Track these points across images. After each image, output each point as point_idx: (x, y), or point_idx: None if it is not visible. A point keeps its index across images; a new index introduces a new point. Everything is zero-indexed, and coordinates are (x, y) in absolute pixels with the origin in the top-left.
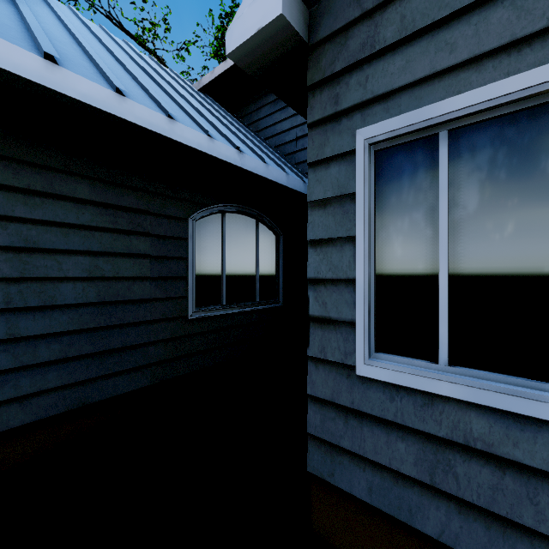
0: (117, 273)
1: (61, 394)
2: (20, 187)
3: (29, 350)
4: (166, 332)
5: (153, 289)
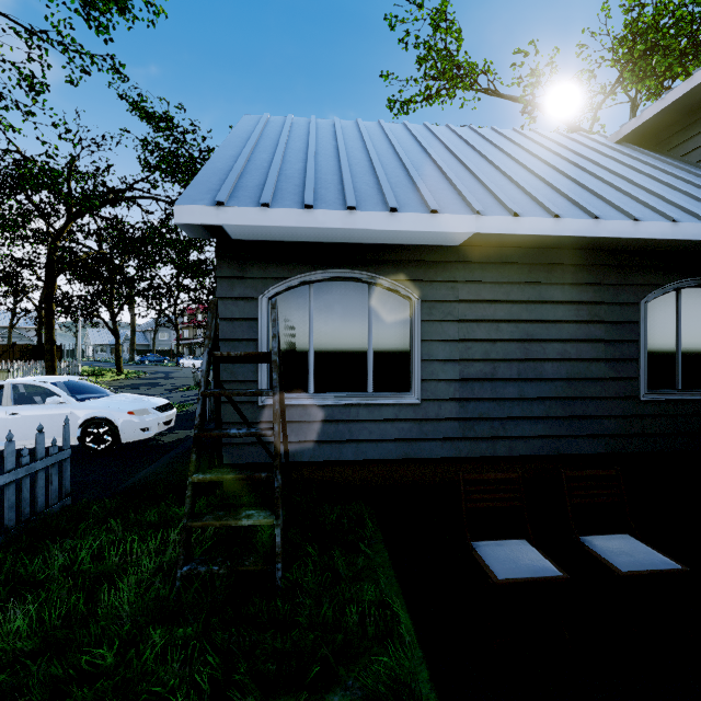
0: (579, 355)
1: (544, 441)
2: (524, 300)
3: (528, 407)
4: (618, 409)
5: (606, 369)
